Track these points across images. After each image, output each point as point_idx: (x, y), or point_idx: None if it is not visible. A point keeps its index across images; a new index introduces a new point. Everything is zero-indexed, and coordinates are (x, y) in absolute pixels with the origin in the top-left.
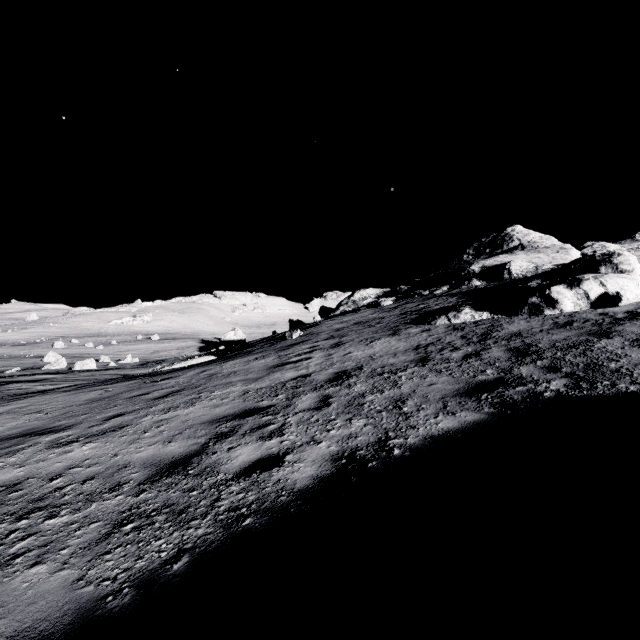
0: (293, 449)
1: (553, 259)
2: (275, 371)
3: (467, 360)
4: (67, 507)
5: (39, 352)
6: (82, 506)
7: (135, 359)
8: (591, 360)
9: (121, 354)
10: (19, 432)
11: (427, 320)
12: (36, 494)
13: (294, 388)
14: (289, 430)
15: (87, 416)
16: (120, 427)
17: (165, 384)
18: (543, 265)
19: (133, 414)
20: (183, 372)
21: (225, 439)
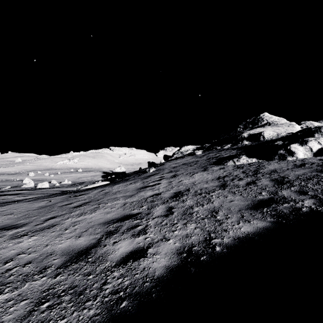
0: (152, 244)
1: (286, 130)
2: (141, 191)
3: (249, 186)
4: (10, 286)
5: (21, 178)
6: (19, 285)
7: (69, 182)
8: None
9: (62, 179)
10: None
11: (222, 162)
12: None
13: (152, 202)
14: (150, 230)
15: (36, 217)
16: (52, 226)
17: (81, 198)
18: (281, 133)
19: (61, 217)
20: (91, 191)
21: (112, 235)
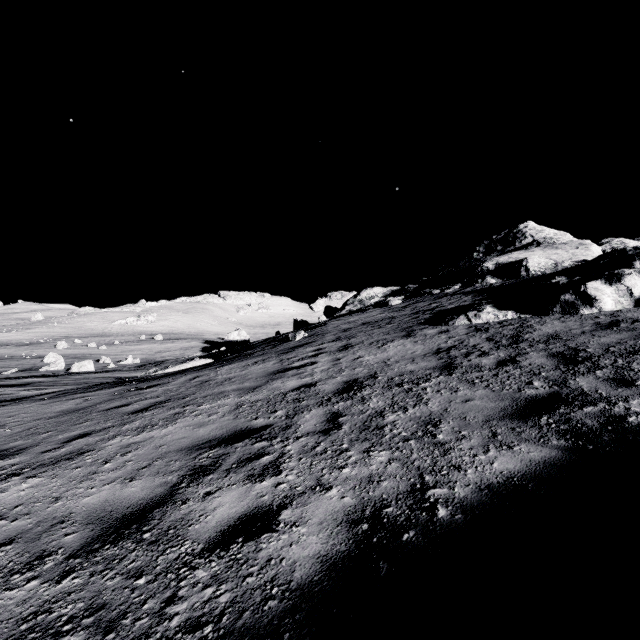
0: (292, 499)
1: (573, 255)
2: (275, 378)
3: (503, 368)
4: None
5: (41, 352)
6: None
7: (136, 360)
8: None
9: (123, 354)
10: None
11: (444, 320)
12: None
13: (296, 401)
14: (288, 465)
15: (48, 435)
16: (78, 453)
17: (151, 393)
18: (563, 261)
19: (100, 434)
20: (174, 378)
21: (203, 477)
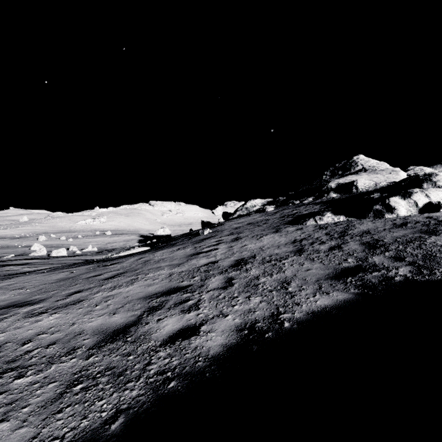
0: (207, 321)
1: (387, 178)
2: (192, 258)
3: (332, 251)
4: (32, 368)
5: (28, 243)
6: (44, 367)
7: (94, 248)
8: (426, 252)
9: (85, 245)
10: (5, 304)
11: (300, 221)
12: (10, 356)
13: (206, 272)
14: (203, 305)
15: (55, 292)
16: (78, 301)
17: (113, 268)
18: (380, 182)
19: (88, 291)
20: (126, 259)
21: (155, 312)
